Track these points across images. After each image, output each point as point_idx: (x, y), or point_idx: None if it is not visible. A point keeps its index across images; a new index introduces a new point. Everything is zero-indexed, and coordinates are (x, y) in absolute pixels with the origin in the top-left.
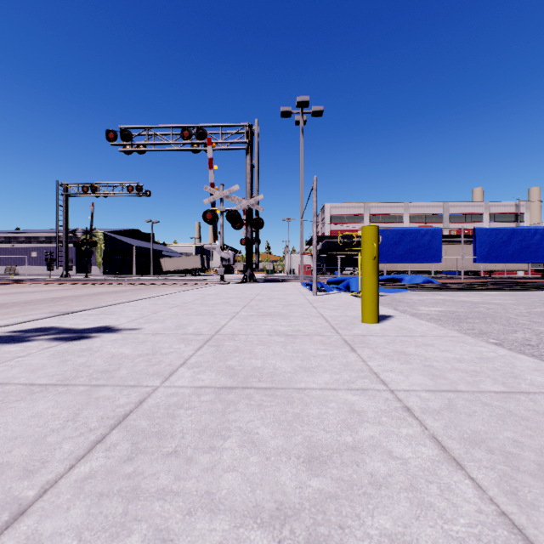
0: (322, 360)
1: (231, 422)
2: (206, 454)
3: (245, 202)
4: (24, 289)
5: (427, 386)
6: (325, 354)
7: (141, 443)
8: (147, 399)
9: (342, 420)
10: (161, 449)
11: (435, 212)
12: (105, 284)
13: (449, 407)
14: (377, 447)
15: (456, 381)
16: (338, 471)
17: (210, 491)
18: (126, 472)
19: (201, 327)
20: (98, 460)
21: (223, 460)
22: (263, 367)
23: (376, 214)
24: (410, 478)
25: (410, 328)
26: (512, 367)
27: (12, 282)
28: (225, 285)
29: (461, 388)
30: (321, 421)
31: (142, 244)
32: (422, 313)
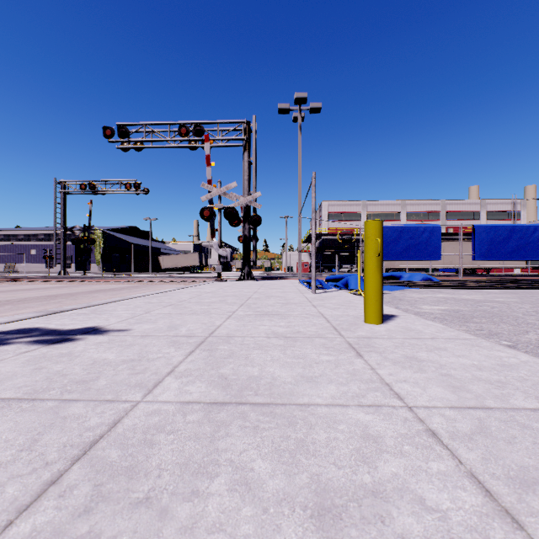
0: (326, 368)
1: (221, 453)
2: (187, 502)
3: (242, 199)
4: (20, 286)
5: (450, 401)
6: (328, 359)
7: (106, 484)
8: (123, 420)
9: (355, 449)
10: (129, 494)
11: (432, 209)
12: (103, 281)
13: (481, 431)
14: (404, 492)
15: (481, 394)
16: (358, 532)
17: None
18: (78, 533)
19: (195, 328)
20: (45, 512)
21: (208, 512)
22: (261, 376)
23: (374, 212)
24: None
25: (417, 329)
26: None
27: (9, 280)
28: (223, 282)
29: (490, 404)
30: (330, 450)
31: (140, 242)
32: (425, 312)
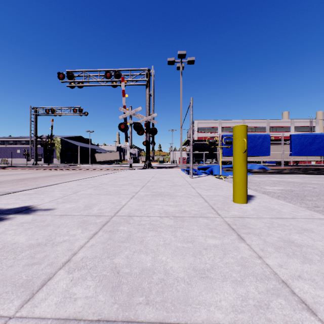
0: (215, 256)
1: None
2: None
3: (145, 118)
4: (5, 173)
5: None
6: (215, 244)
7: None
8: None
9: None
10: None
11: (261, 125)
12: (58, 169)
13: None
14: None
15: None
16: None
17: None
18: None
19: (105, 207)
20: None
21: None
22: (153, 269)
23: (225, 127)
24: None
25: (276, 208)
26: None
27: (0, 168)
28: (132, 170)
29: None
30: None
31: (84, 145)
32: (270, 191)
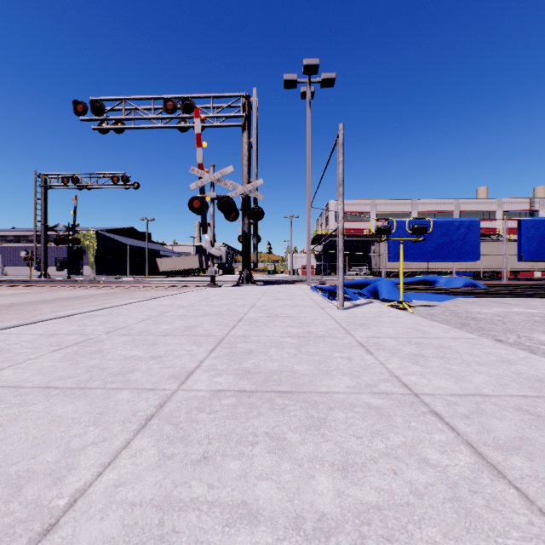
0: None
1: None
2: None
3: (241, 188)
4: None
5: None
6: None
7: None
8: None
9: None
10: None
11: (445, 209)
12: (77, 286)
13: None
14: None
15: None
16: None
17: None
18: None
19: None
20: None
21: None
22: None
23: (383, 212)
24: None
25: None
26: None
27: None
28: (215, 288)
29: None
30: None
31: (137, 243)
32: None
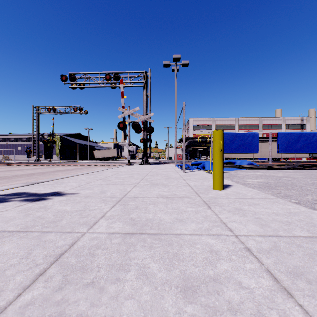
0: (190, 214)
1: (131, 259)
2: (113, 284)
3: (142, 117)
4: (12, 168)
5: (259, 232)
6: (191, 210)
7: (69, 275)
8: (77, 242)
9: (205, 257)
10: (82, 280)
11: (254, 123)
12: (60, 165)
13: (275, 248)
14: (231, 279)
15: (276, 229)
16: (205, 299)
17: (114, 316)
18: (56, 299)
19: (115, 192)
20: (38, 289)
21: (125, 289)
22: (153, 219)
23: (219, 124)
24: (257, 304)
25: (243, 193)
26: (311, 219)
27: (6, 164)
28: (131, 166)
29: (281, 234)
30: (191, 258)
31: (82, 142)
32: (249, 183)
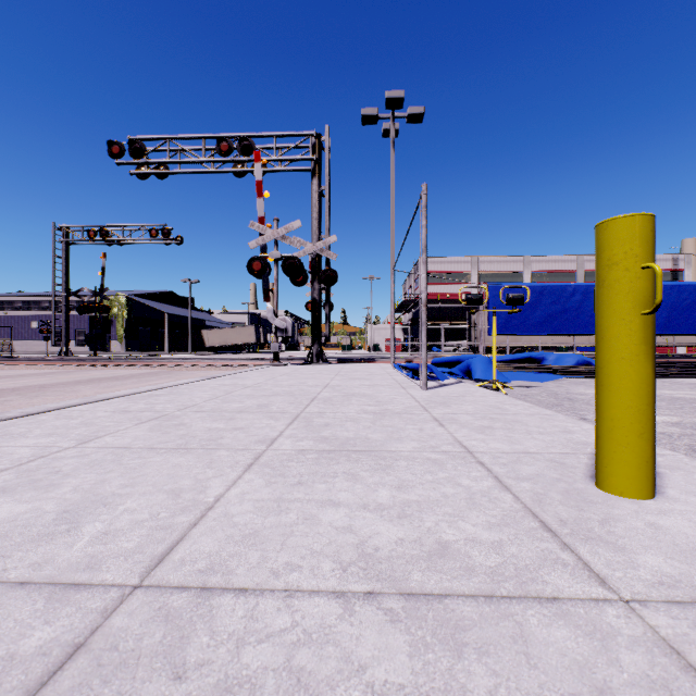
0: None
1: None
2: None
3: (310, 246)
4: None
5: None
6: None
7: None
8: None
9: None
10: None
11: (566, 268)
12: (111, 365)
13: None
14: None
15: None
16: None
17: None
18: None
19: (129, 523)
20: None
21: None
22: None
23: (488, 272)
24: None
25: None
26: None
27: None
28: (280, 367)
29: None
30: None
31: (178, 311)
32: None
